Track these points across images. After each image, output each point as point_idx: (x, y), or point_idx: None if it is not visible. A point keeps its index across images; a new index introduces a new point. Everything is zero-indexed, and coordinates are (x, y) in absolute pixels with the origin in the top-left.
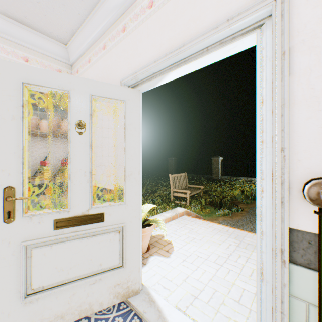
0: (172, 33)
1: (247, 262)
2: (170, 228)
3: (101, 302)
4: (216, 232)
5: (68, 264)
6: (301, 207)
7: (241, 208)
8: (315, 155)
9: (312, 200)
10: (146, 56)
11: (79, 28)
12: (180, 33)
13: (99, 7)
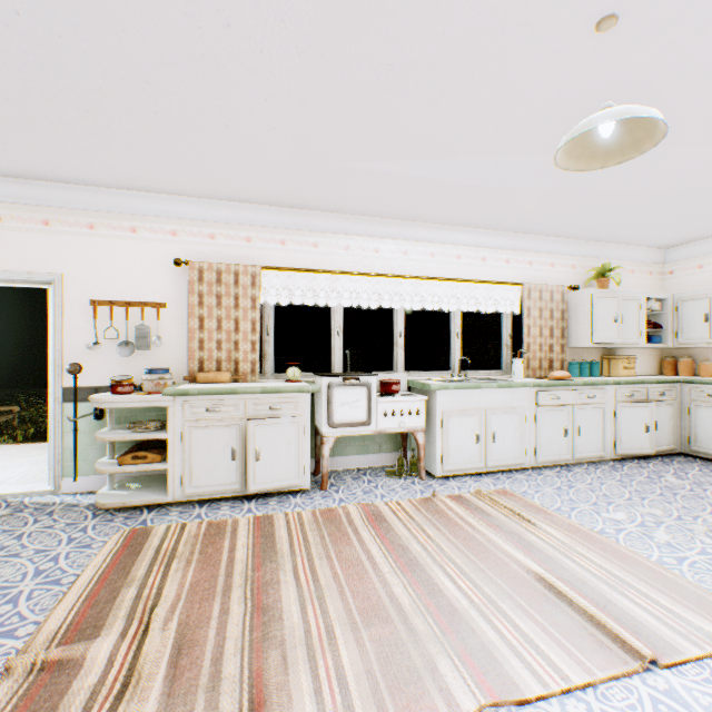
0: None
1: None
2: None
3: None
4: (39, 448)
5: None
6: (69, 376)
7: None
8: (74, 353)
9: (69, 372)
10: None
11: None
12: None
13: None
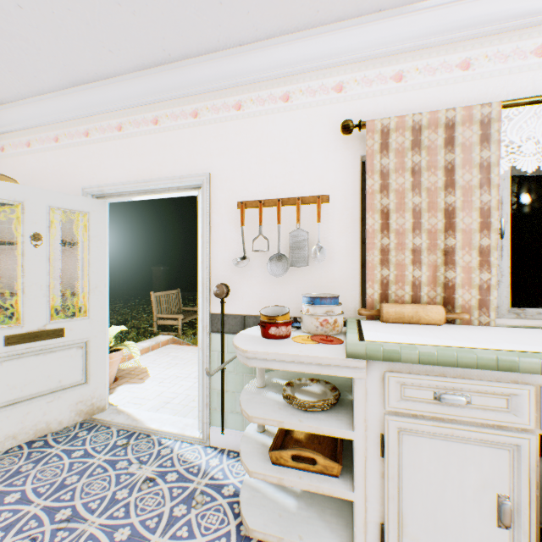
0: (141, 166)
1: None
2: (148, 359)
3: (62, 420)
4: None
5: (22, 381)
6: (216, 300)
7: None
8: (221, 271)
9: (215, 295)
10: (114, 174)
11: (13, 102)
12: (148, 169)
13: (53, 98)
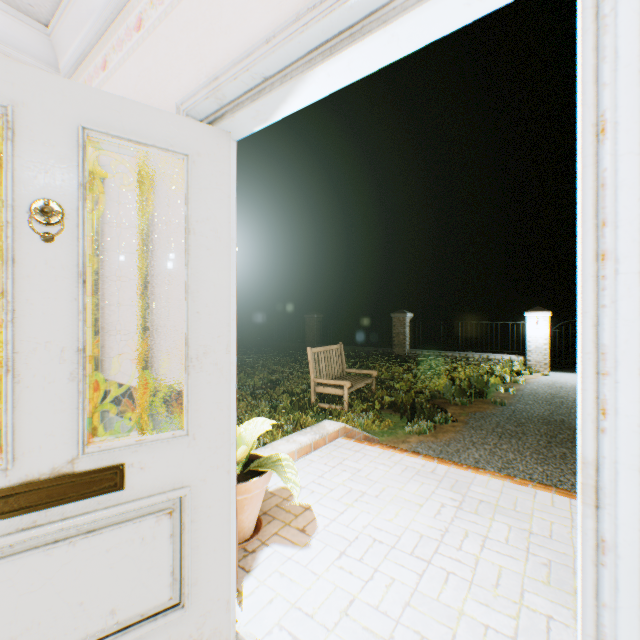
0: None
1: (485, 549)
2: (310, 470)
3: None
4: (410, 475)
5: (1, 631)
6: None
7: (453, 415)
8: None
9: None
10: (243, 31)
11: None
12: None
13: None
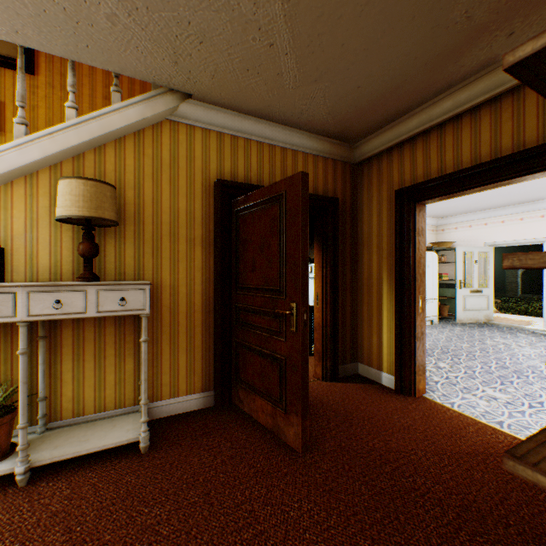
0: (513, 235)
1: None
2: None
3: (481, 319)
4: (524, 317)
5: (472, 304)
6: None
7: None
8: None
9: None
10: (499, 238)
11: (452, 216)
12: (516, 236)
13: (471, 214)
